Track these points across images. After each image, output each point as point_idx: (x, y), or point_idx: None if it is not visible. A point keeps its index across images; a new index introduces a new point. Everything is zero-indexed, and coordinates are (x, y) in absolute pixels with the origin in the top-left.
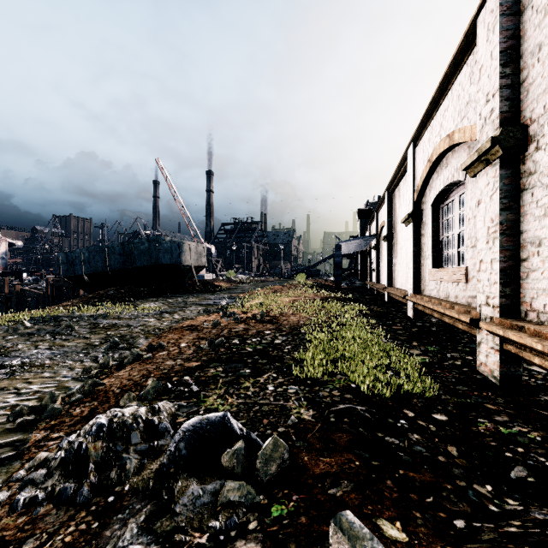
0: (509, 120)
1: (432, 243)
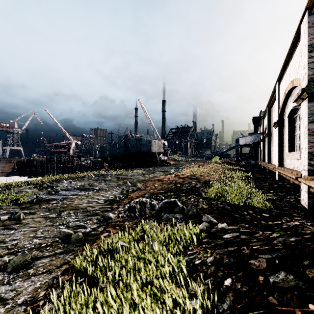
0: (313, 78)
1: (288, 138)
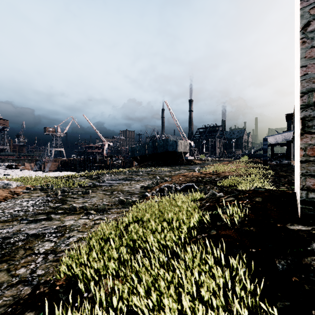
0: None
1: None
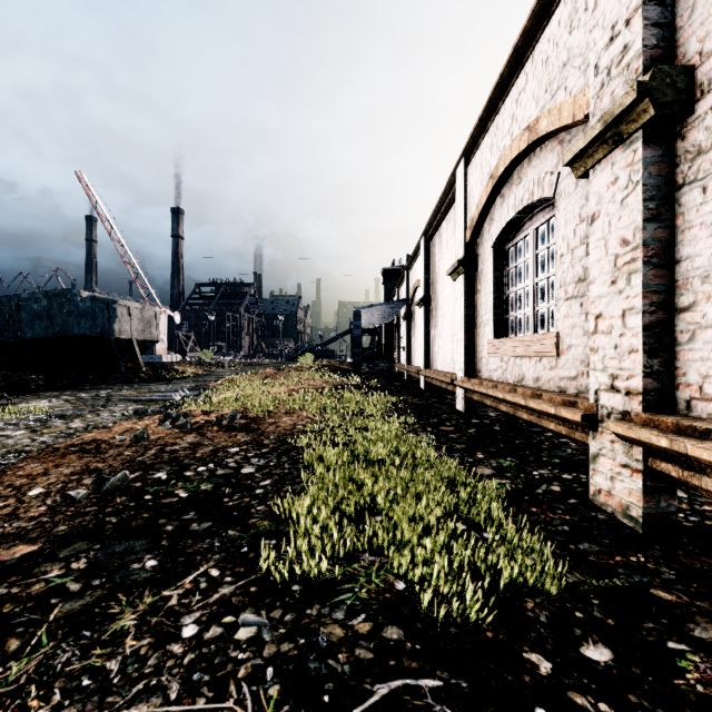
0: (657, 61)
1: (494, 302)
